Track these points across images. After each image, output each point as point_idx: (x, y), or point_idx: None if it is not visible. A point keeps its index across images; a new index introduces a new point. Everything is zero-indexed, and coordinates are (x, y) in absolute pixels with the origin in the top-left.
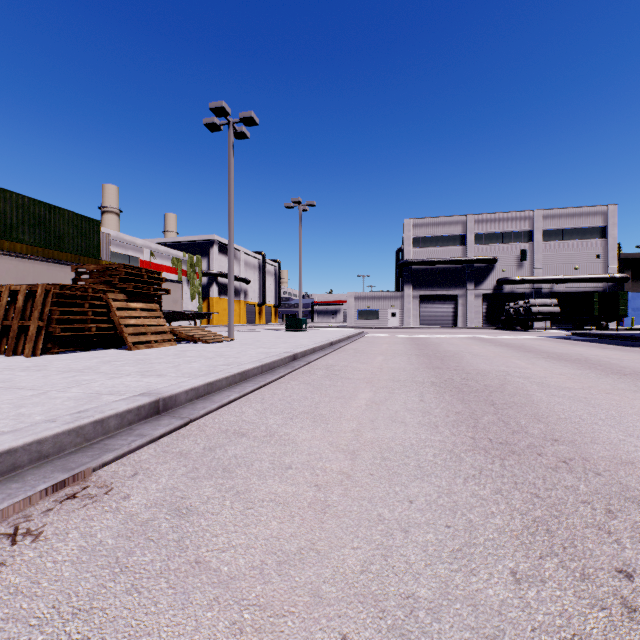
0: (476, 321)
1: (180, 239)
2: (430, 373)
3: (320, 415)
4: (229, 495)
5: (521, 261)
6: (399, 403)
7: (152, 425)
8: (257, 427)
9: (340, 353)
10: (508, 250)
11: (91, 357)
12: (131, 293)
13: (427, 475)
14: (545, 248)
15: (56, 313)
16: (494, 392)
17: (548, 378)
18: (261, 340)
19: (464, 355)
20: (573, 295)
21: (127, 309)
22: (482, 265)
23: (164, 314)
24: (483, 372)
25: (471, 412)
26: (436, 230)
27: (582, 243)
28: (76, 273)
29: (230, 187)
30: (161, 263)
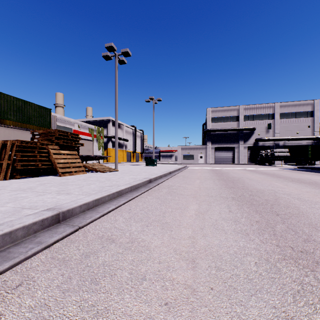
0: (244, 160)
1: (93, 119)
2: (229, 191)
3: (166, 223)
4: (89, 317)
5: (268, 129)
6: (216, 213)
7: (51, 233)
8: (123, 233)
9: (175, 178)
10: (261, 123)
11: (36, 181)
12: (62, 145)
13: (259, 290)
14: (281, 122)
15: (18, 156)
16: (274, 205)
17: (301, 195)
18: (132, 171)
19: (244, 179)
20: (295, 147)
21: (60, 154)
22: (247, 131)
23: (82, 157)
24: (260, 190)
25: (266, 221)
26: (223, 113)
27: (300, 120)
28: (32, 134)
29: (116, 89)
30: (83, 131)
